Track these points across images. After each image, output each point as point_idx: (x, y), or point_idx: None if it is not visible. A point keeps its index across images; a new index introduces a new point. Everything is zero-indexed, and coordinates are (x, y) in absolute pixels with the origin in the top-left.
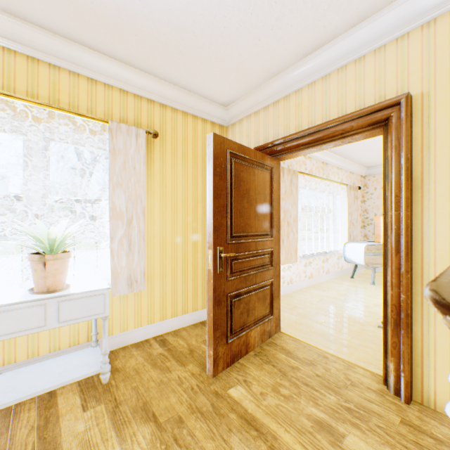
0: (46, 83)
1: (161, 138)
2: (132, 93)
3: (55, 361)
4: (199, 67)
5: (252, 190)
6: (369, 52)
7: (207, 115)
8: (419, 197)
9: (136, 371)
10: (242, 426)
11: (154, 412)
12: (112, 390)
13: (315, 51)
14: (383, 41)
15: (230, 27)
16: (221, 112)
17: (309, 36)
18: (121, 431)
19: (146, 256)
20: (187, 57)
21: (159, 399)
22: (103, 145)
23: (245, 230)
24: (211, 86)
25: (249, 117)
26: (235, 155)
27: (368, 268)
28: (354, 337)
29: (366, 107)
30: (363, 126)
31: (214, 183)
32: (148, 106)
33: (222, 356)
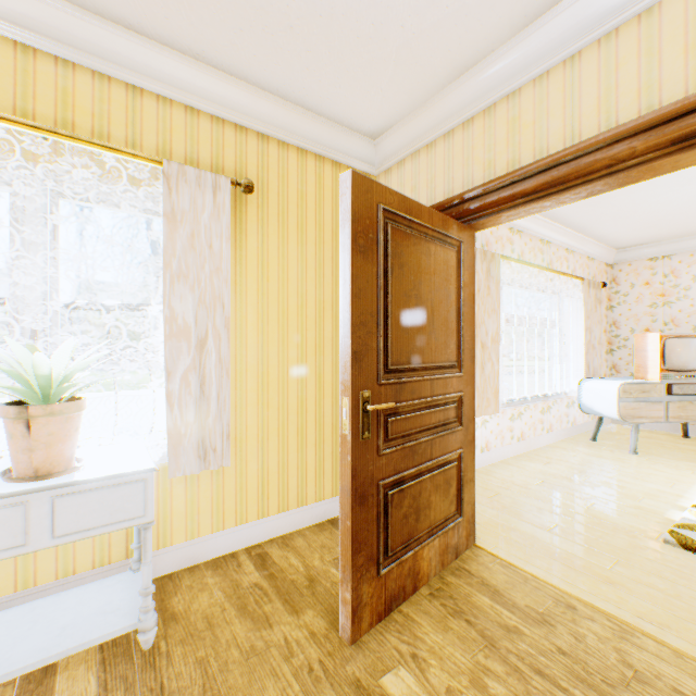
0: (49, 92)
1: (259, 194)
2: (207, 114)
3: (60, 600)
4: (326, 59)
5: (424, 284)
6: None
7: (340, 155)
8: None
9: (207, 622)
10: None
11: None
12: (159, 665)
13: (550, 9)
14: None
15: None
16: (365, 149)
17: None
18: None
19: (233, 405)
20: (303, 37)
21: (244, 693)
22: (155, 207)
23: (411, 358)
24: (348, 97)
25: (417, 155)
26: (394, 215)
27: (618, 422)
28: (621, 562)
29: (669, 103)
30: (660, 146)
31: (354, 268)
32: (235, 137)
33: (369, 601)
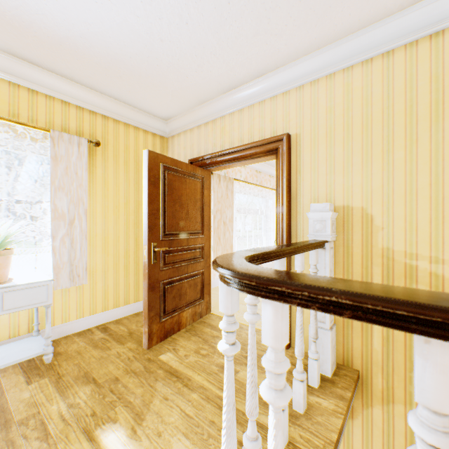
0: None
1: (103, 146)
2: (74, 105)
3: None
4: (138, 89)
5: (184, 196)
6: (267, 98)
7: (148, 127)
8: (295, 206)
9: (78, 352)
10: (167, 376)
11: (94, 377)
12: (55, 368)
13: (233, 90)
14: (275, 93)
15: (163, 65)
16: (161, 125)
17: (226, 80)
18: (64, 392)
19: (88, 253)
20: (127, 80)
21: (99, 369)
22: (44, 151)
23: (177, 229)
24: (150, 103)
25: (186, 132)
26: (169, 167)
27: None
28: None
29: (264, 139)
30: (264, 152)
31: (149, 191)
32: (90, 117)
33: (156, 332)
